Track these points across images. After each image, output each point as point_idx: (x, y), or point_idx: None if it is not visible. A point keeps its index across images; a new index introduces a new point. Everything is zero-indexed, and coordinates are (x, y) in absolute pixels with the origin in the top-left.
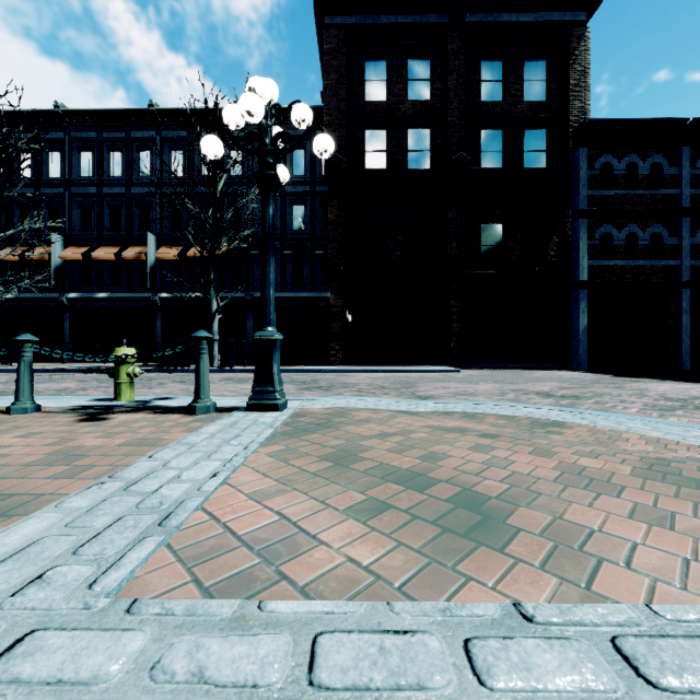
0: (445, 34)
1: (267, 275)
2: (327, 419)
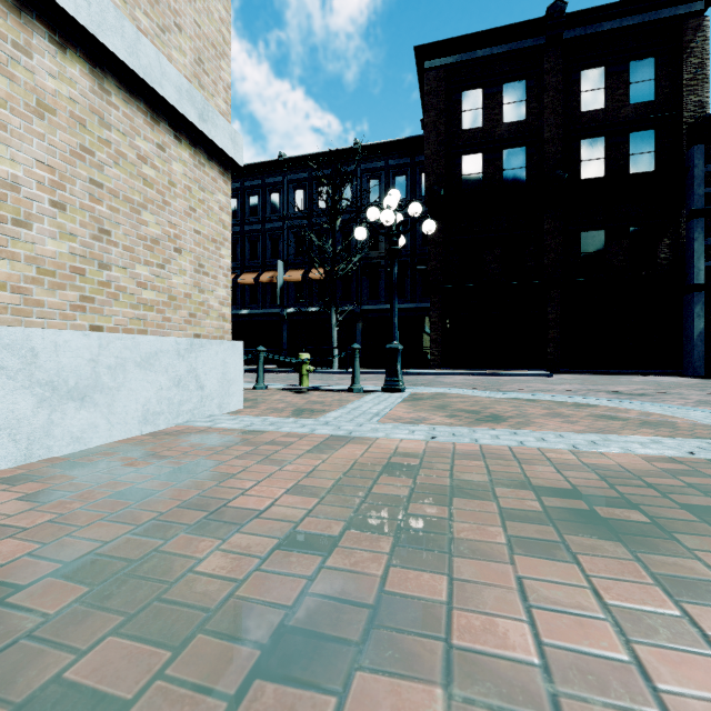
0: (541, 54)
1: (393, 309)
2: (431, 397)
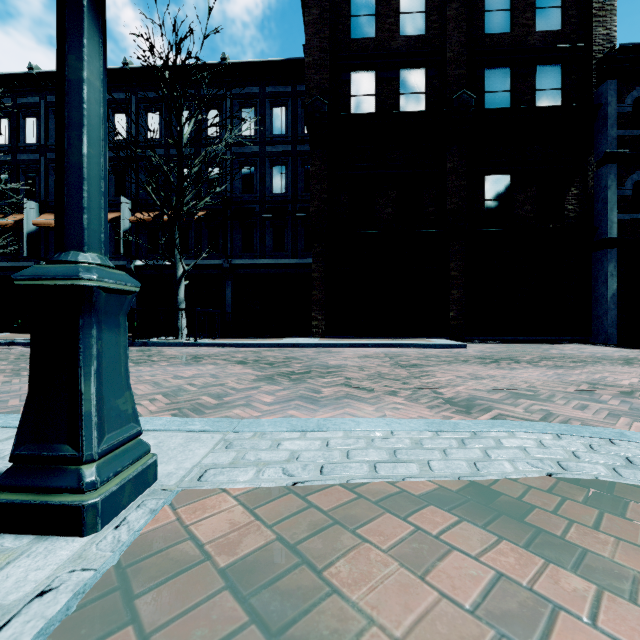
0: None
1: (68, 86)
2: None
